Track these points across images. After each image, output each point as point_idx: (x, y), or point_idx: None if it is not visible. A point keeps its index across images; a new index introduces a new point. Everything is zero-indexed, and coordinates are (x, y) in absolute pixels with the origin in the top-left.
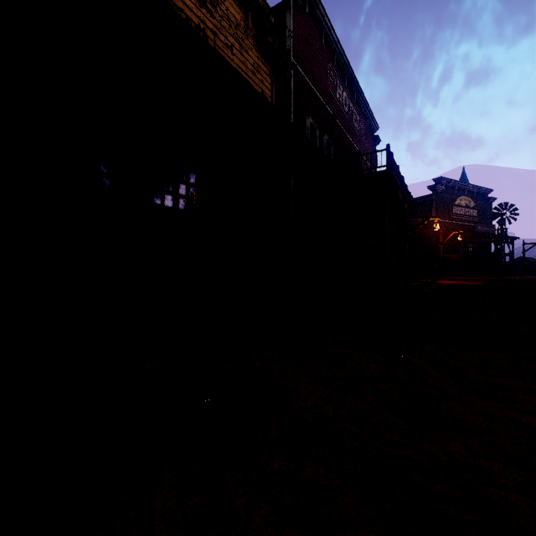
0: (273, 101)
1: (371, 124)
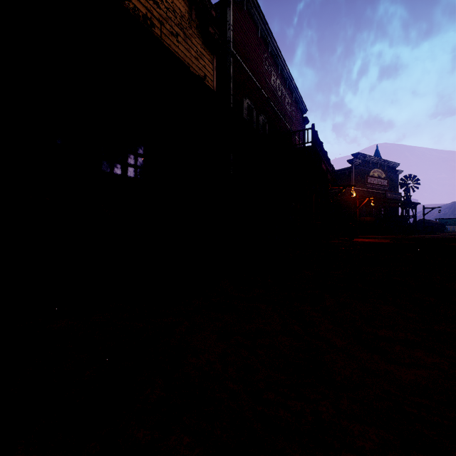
0: (214, 84)
1: (301, 107)
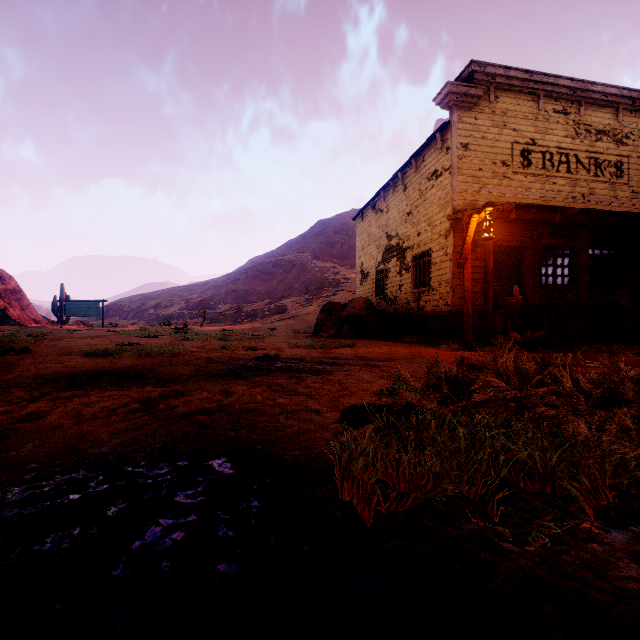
0: None
1: None
